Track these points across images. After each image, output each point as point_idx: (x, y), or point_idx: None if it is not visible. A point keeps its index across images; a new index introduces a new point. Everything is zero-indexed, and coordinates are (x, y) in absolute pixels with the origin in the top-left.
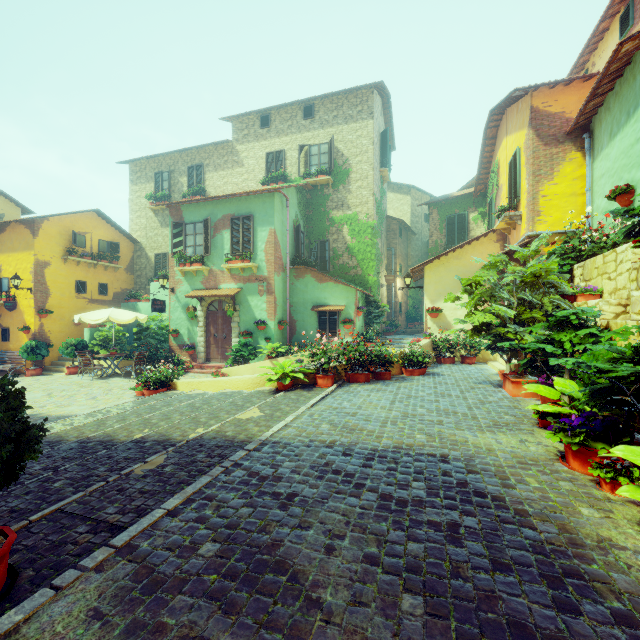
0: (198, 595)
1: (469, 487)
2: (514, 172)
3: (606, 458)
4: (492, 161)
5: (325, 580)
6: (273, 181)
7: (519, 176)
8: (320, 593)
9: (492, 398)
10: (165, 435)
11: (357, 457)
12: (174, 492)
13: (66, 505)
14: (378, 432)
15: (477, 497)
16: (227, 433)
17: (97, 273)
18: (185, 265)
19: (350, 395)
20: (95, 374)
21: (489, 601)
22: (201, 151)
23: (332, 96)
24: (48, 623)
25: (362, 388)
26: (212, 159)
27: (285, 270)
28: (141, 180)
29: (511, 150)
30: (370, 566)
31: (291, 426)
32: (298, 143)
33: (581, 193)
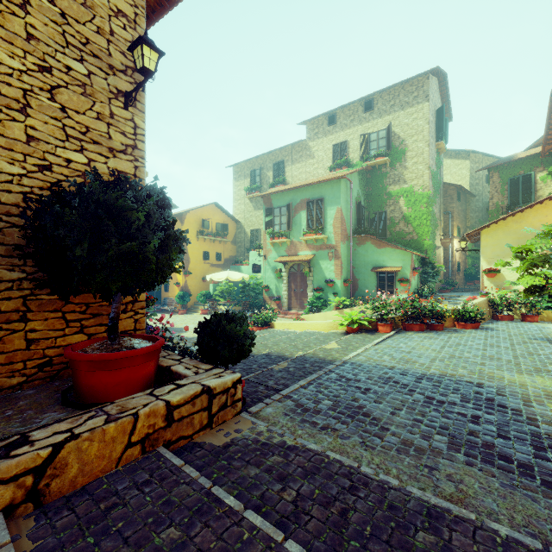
0: (327, 416)
1: (494, 402)
2: None
3: None
4: None
5: (391, 423)
6: (338, 167)
7: None
8: (388, 426)
9: (543, 351)
10: (281, 353)
11: (410, 377)
12: (299, 380)
13: (249, 378)
14: (427, 365)
15: (499, 407)
16: (319, 355)
17: (215, 246)
18: (274, 238)
19: (406, 339)
20: None
21: (488, 446)
22: (282, 151)
23: (389, 89)
24: (269, 413)
25: (416, 335)
26: (290, 156)
27: (349, 239)
28: (241, 177)
29: None
30: (417, 423)
31: (362, 355)
32: (359, 133)
33: None
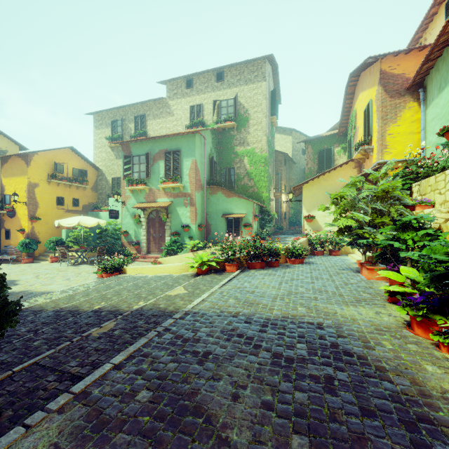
0: (134, 433)
1: (339, 348)
2: (367, 117)
3: (443, 327)
4: (351, 110)
5: (232, 422)
6: (194, 126)
7: (371, 120)
8: (228, 433)
9: (353, 280)
10: (116, 307)
11: (255, 324)
12: (120, 350)
13: (41, 359)
14: (270, 305)
15: (346, 356)
16: (160, 305)
17: (71, 191)
18: (132, 185)
19: (249, 278)
20: (70, 262)
21: (360, 442)
22: (144, 105)
23: (236, 65)
24: None
25: (258, 273)
26: (152, 111)
27: (203, 189)
28: (102, 126)
29: (365, 102)
30: (266, 411)
31: (207, 301)
32: (212, 99)
33: (417, 132)
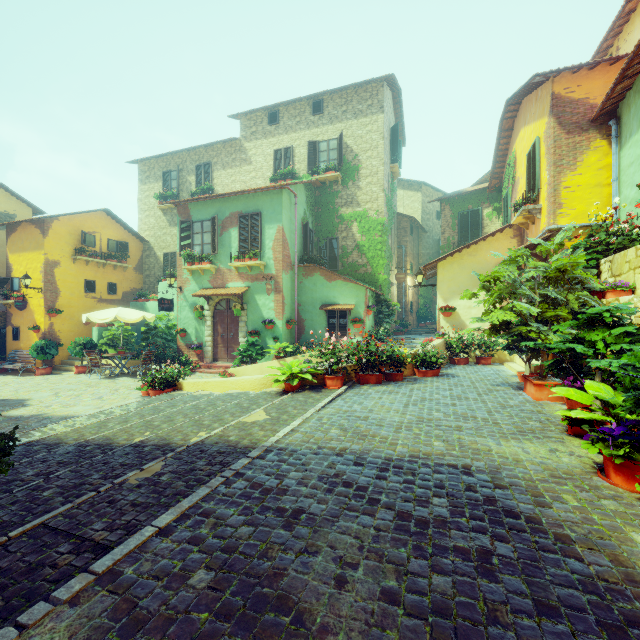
0: None
1: (498, 505)
2: (533, 163)
3: None
4: (508, 154)
5: (336, 623)
6: (281, 178)
7: (538, 167)
8: None
9: (513, 401)
10: (166, 439)
11: (370, 467)
12: (169, 505)
13: (51, 519)
14: (392, 438)
15: (509, 518)
16: (230, 438)
17: (106, 272)
18: (192, 264)
19: (361, 397)
20: (103, 373)
21: None
22: (209, 149)
23: (341, 91)
24: None
25: (373, 390)
26: (220, 157)
27: (293, 268)
28: (150, 179)
29: (529, 141)
30: (389, 605)
31: (298, 431)
32: (306, 139)
33: (607, 184)
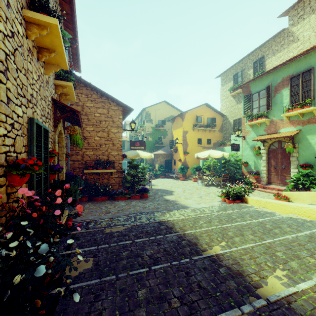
0: None
1: None
2: None
3: None
4: None
5: None
6: None
7: None
8: None
9: None
10: (239, 263)
11: None
12: None
13: None
14: None
15: None
16: None
17: (206, 134)
18: (252, 120)
19: None
20: (204, 183)
21: None
22: (262, 48)
23: None
24: None
25: None
26: (270, 49)
27: None
28: (226, 82)
29: None
30: None
31: None
32: None
33: None
